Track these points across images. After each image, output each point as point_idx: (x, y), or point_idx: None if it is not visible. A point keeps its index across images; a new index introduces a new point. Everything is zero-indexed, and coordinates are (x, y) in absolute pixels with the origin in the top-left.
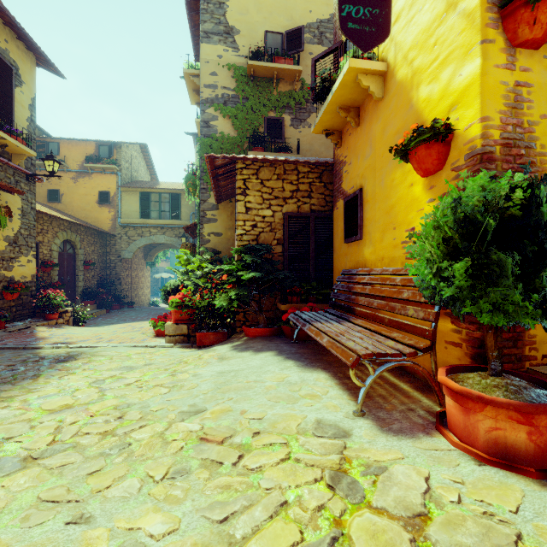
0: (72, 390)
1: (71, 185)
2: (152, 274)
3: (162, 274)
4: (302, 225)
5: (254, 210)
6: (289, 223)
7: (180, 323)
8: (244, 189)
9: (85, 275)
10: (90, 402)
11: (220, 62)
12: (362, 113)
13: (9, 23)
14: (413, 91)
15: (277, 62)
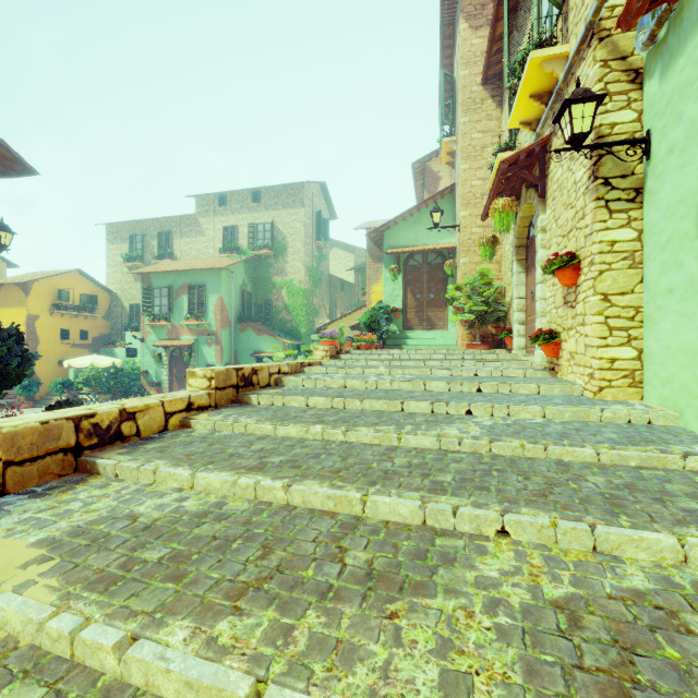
0: None
1: None
2: None
3: None
4: None
5: None
6: None
7: None
8: None
9: None
10: None
11: None
12: None
13: None
14: None
15: None
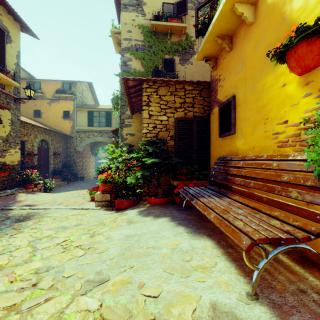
0: (13, 249)
1: (47, 107)
2: (97, 160)
3: (102, 160)
4: (187, 126)
5: (154, 116)
6: (178, 125)
7: (105, 193)
8: (148, 102)
9: (54, 161)
10: (19, 263)
11: (134, 24)
12: (235, 39)
13: (2, 3)
14: (286, 5)
15: (170, 22)
